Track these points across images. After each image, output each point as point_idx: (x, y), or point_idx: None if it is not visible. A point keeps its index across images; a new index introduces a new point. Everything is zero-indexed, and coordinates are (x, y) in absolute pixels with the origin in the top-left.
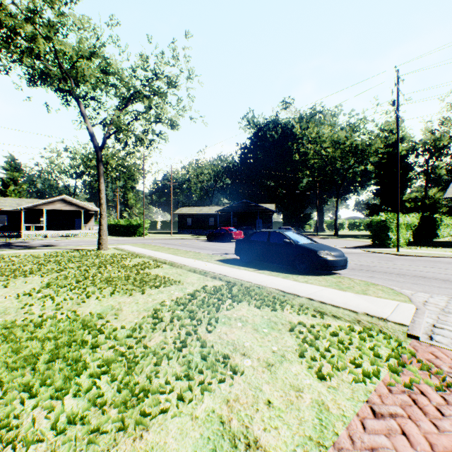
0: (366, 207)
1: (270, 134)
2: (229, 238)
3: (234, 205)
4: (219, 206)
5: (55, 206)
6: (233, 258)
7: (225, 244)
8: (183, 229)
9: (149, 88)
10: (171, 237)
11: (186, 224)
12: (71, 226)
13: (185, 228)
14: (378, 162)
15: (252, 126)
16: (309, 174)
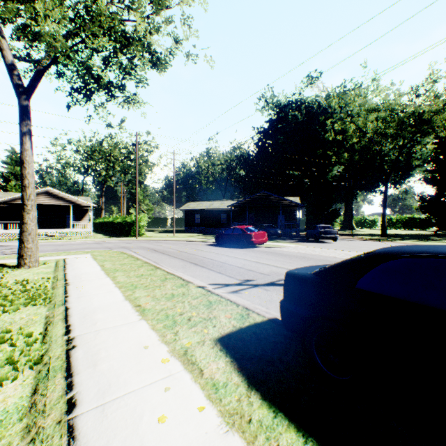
0: (419, 200)
1: (292, 115)
2: (246, 242)
3: (251, 197)
4: (232, 200)
5: (37, 200)
6: (269, 320)
7: (241, 253)
8: (190, 227)
9: (119, 3)
10: (172, 238)
11: (194, 222)
12: (62, 223)
13: (193, 226)
14: (435, 142)
15: (271, 107)
16: (348, 157)
